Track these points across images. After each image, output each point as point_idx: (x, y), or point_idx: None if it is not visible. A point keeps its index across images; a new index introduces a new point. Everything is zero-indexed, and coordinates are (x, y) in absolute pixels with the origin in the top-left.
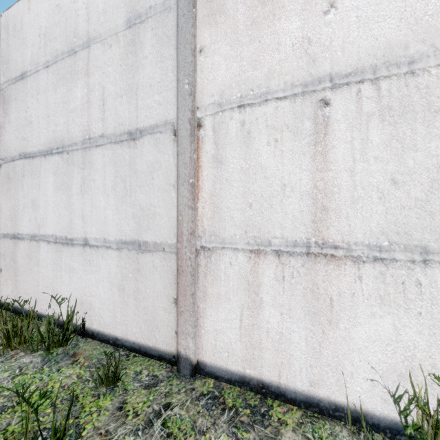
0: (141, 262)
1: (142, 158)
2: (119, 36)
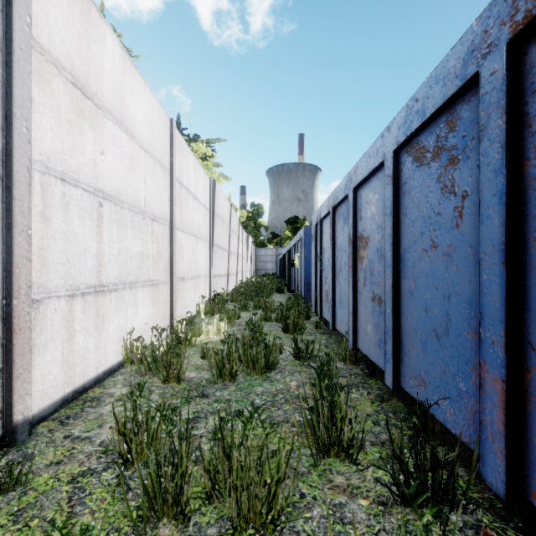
0: None
1: None
2: None
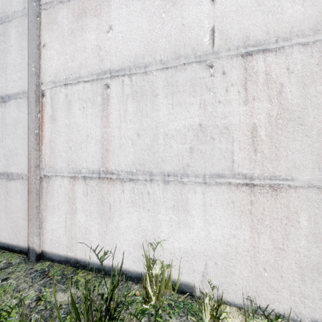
0: (9, 187)
1: (9, 115)
2: None
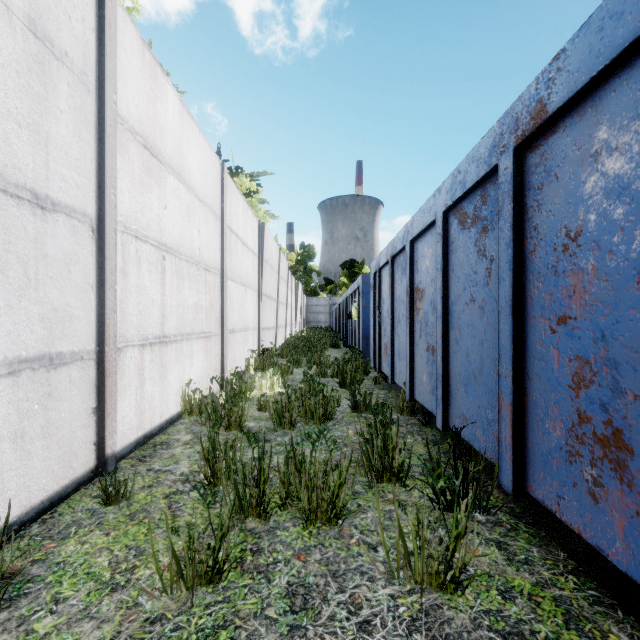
0: (55, 381)
1: (56, 240)
2: (14, 20)
